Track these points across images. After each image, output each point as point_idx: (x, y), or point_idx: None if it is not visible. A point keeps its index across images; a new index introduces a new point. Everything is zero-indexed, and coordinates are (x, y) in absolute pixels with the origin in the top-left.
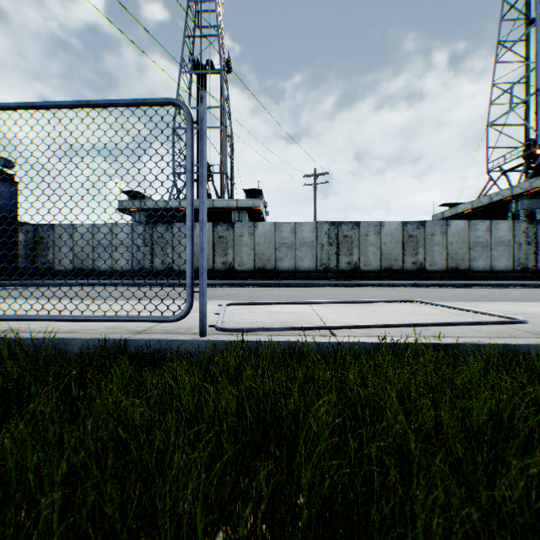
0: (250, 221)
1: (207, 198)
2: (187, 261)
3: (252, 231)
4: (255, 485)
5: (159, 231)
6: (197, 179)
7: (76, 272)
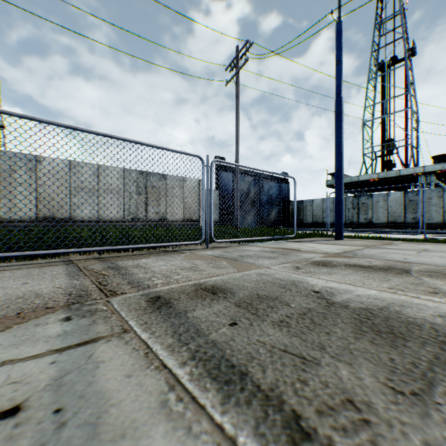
0: (437, 181)
1: (391, 167)
2: (419, 221)
3: (440, 194)
4: (440, 240)
5: (362, 200)
6: (382, 154)
7: (313, 224)
